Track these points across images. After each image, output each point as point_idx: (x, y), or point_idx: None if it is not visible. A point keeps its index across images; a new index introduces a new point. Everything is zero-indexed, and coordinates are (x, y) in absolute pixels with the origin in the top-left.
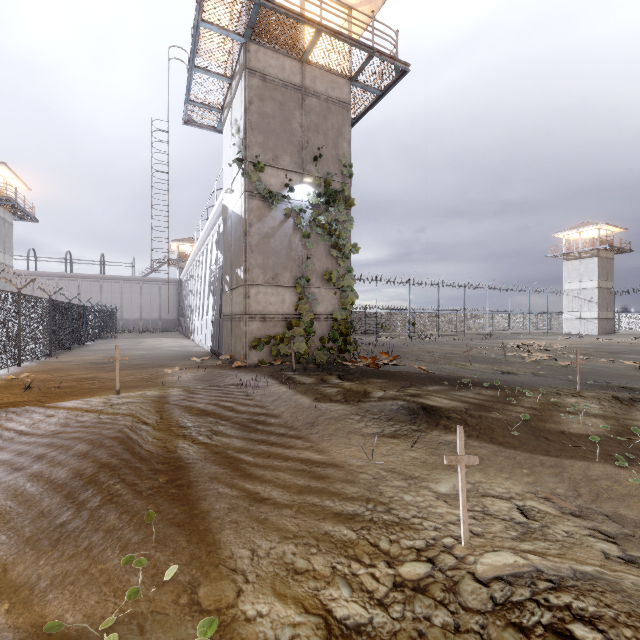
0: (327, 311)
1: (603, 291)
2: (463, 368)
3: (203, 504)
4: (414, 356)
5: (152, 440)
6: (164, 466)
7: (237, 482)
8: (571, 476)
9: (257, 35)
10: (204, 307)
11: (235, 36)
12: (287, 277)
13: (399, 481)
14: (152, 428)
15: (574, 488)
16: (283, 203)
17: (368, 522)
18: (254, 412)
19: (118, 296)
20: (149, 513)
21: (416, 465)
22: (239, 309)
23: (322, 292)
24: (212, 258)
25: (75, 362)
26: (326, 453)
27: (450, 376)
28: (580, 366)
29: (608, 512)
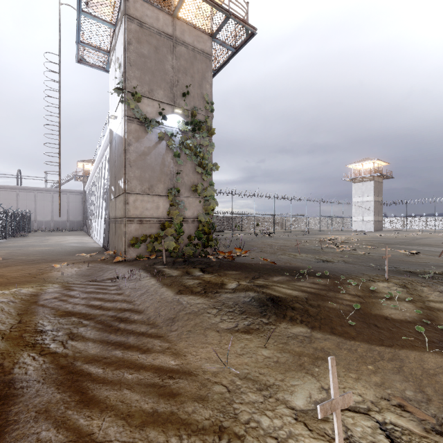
0: (194, 215)
1: (376, 203)
2: (295, 258)
3: None
4: (259, 248)
5: None
6: None
7: (70, 415)
8: (411, 371)
9: None
10: (99, 212)
11: None
12: (161, 188)
13: (254, 394)
14: (0, 337)
15: (420, 388)
16: (157, 128)
17: None
18: (120, 308)
19: (32, 203)
20: None
21: (270, 367)
22: (120, 213)
23: (190, 200)
24: (105, 173)
25: None
26: (182, 356)
27: (288, 266)
28: (372, 254)
29: None
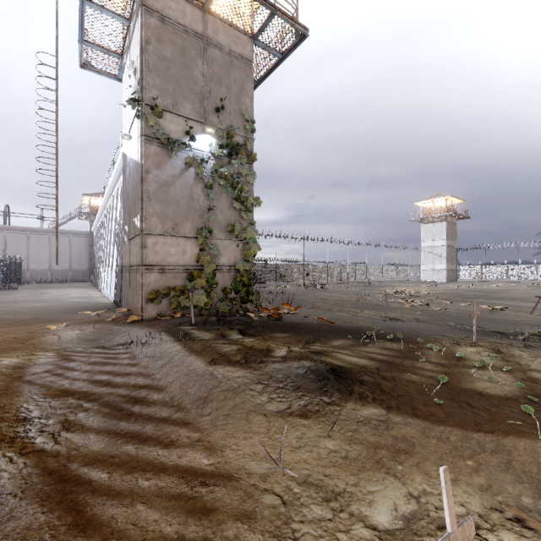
0: (230, 262)
1: (449, 248)
2: (356, 315)
3: None
4: (310, 304)
5: None
6: None
7: None
8: (524, 468)
9: None
10: (110, 258)
11: None
12: (188, 227)
13: (320, 506)
14: None
15: (539, 492)
16: (184, 151)
17: None
18: (135, 384)
19: (24, 247)
20: None
21: (337, 466)
22: (136, 260)
23: (225, 243)
24: (117, 210)
25: None
26: (218, 452)
27: (350, 327)
28: (448, 310)
29: None
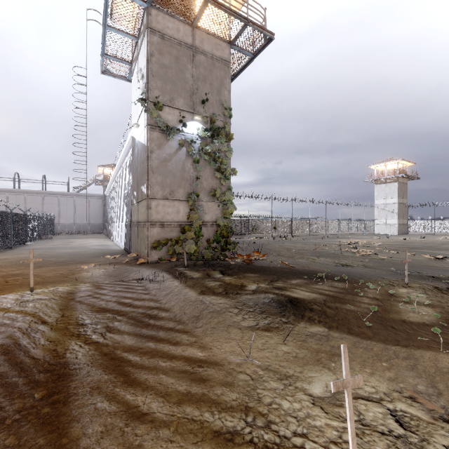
0: (212, 219)
1: (401, 205)
2: (313, 261)
3: (74, 428)
4: (276, 252)
5: (44, 343)
6: (46, 376)
7: (118, 392)
8: (425, 369)
9: (157, 2)
10: (120, 215)
11: (139, 1)
12: (181, 193)
13: (275, 382)
14: (49, 328)
15: (432, 383)
16: (178, 135)
17: (248, 446)
18: (148, 306)
19: (56, 207)
20: None
21: (289, 361)
22: (143, 218)
23: (208, 205)
24: (126, 178)
25: (10, 259)
26: (208, 349)
27: (307, 270)
28: (394, 259)
29: None
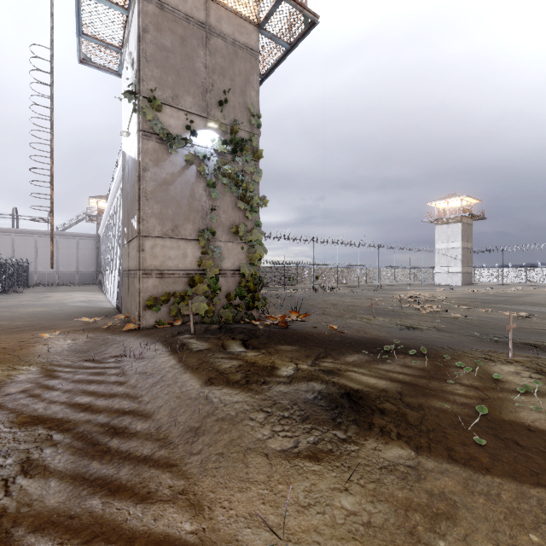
0: (234, 266)
1: (465, 250)
2: (369, 323)
3: None
4: (320, 309)
5: None
6: None
7: None
8: None
9: None
10: (114, 261)
11: None
12: (189, 229)
13: None
14: None
15: None
16: (184, 148)
17: None
18: (118, 409)
19: (32, 250)
20: None
21: (358, 539)
22: (134, 264)
23: (229, 246)
24: (120, 212)
25: None
26: (205, 512)
27: (365, 338)
28: (469, 317)
29: None
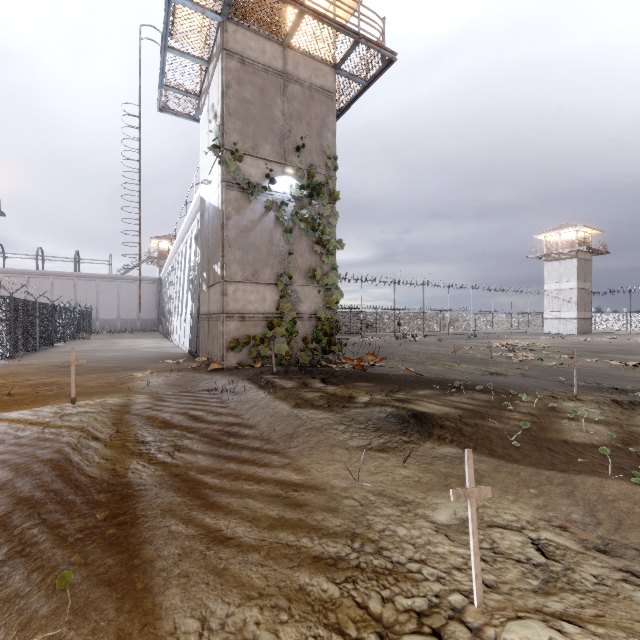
0: (311, 310)
1: (581, 292)
2: (451, 369)
3: (147, 550)
4: (400, 357)
5: (99, 461)
6: (107, 496)
7: (195, 515)
8: (585, 496)
9: (235, 14)
10: (183, 306)
11: (211, 14)
12: (268, 274)
13: (390, 508)
14: (103, 445)
15: (591, 512)
16: (264, 195)
17: (354, 570)
18: (227, 422)
19: (94, 295)
20: (64, 574)
21: (409, 486)
22: (216, 308)
23: (305, 290)
24: (191, 255)
25: (37, 365)
26: (306, 472)
27: (440, 378)
28: (566, 366)
29: (636, 545)
